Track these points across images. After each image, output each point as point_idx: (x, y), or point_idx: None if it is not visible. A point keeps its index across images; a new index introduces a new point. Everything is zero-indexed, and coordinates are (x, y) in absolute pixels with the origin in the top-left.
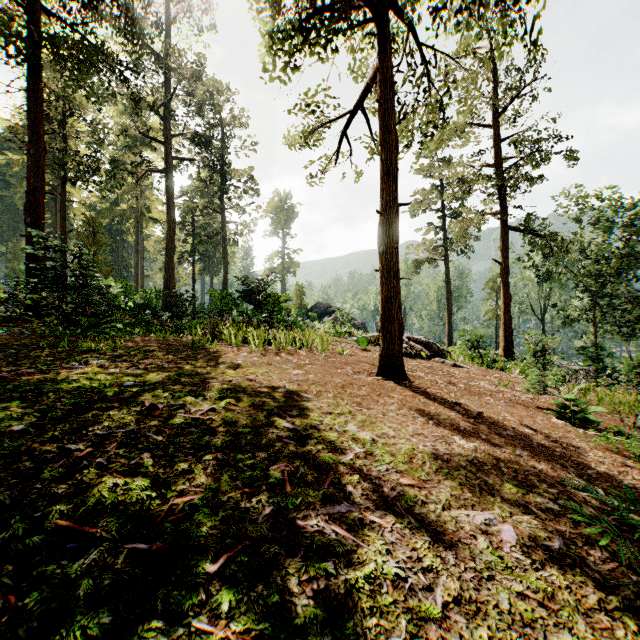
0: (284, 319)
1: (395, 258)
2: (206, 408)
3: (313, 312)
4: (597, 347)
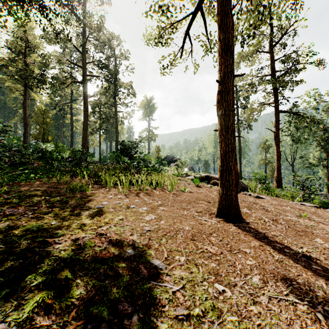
0: (147, 165)
1: (232, 119)
2: None
3: (165, 160)
4: None
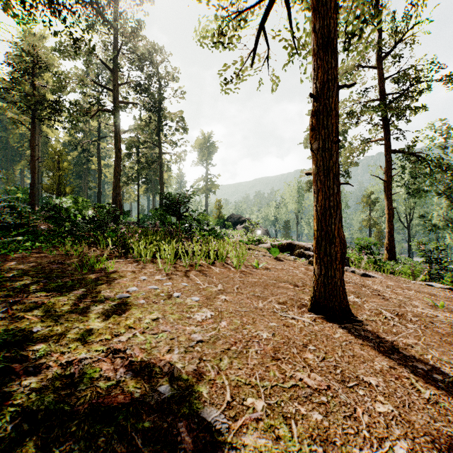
0: (204, 228)
1: (335, 156)
2: None
3: (228, 221)
4: None
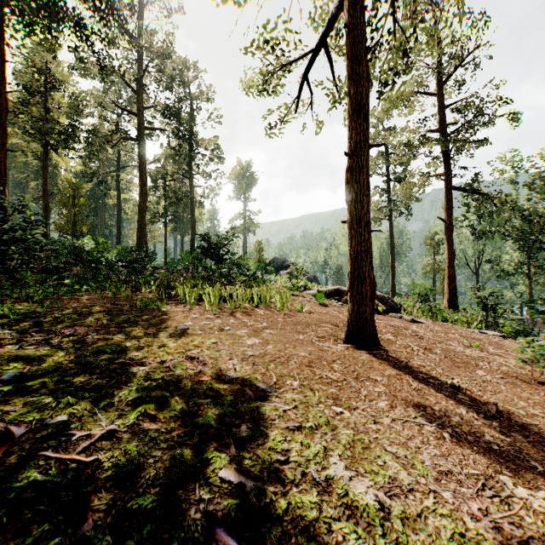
0: (244, 273)
1: (366, 207)
2: (98, 432)
3: (271, 266)
4: (543, 300)
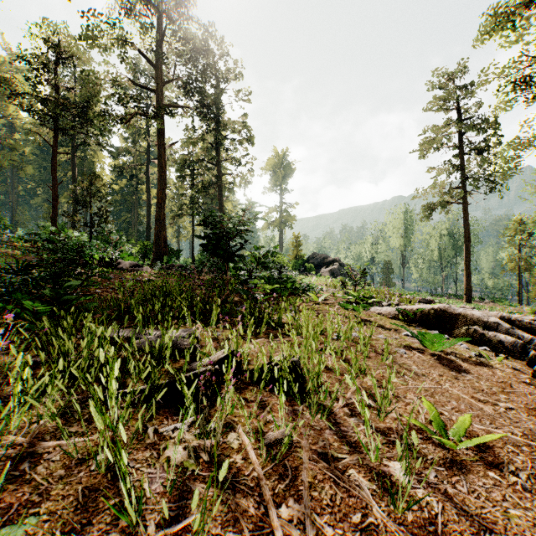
0: (273, 276)
1: None
2: None
3: (309, 263)
4: None
